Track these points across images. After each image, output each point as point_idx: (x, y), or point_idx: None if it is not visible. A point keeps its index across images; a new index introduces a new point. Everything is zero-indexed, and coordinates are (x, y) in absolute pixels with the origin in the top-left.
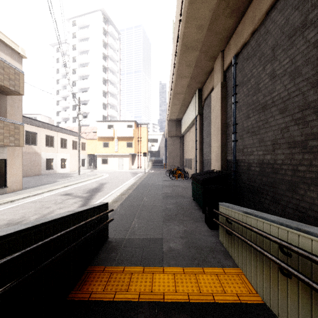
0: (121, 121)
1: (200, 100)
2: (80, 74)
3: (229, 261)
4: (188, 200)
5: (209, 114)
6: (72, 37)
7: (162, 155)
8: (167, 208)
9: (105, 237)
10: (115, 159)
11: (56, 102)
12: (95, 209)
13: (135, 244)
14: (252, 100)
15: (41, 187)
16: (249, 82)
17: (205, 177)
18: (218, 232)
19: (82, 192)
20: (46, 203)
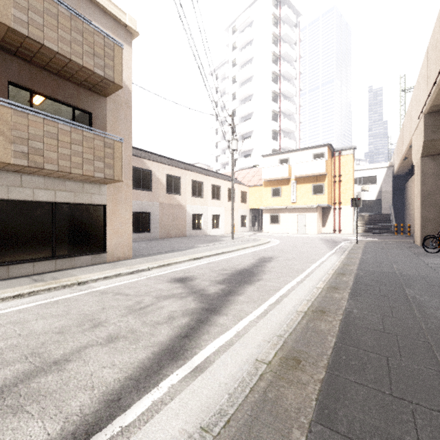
0: (303, 149)
1: None
2: (241, 96)
3: None
4: None
5: None
6: (231, 50)
7: (386, 209)
8: None
9: None
10: (291, 215)
11: (215, 144)
12: None
13: None
14: None
15: (162, 255)
16: None
17: None
18: None
19: (214, 278)
20: (118, 302)
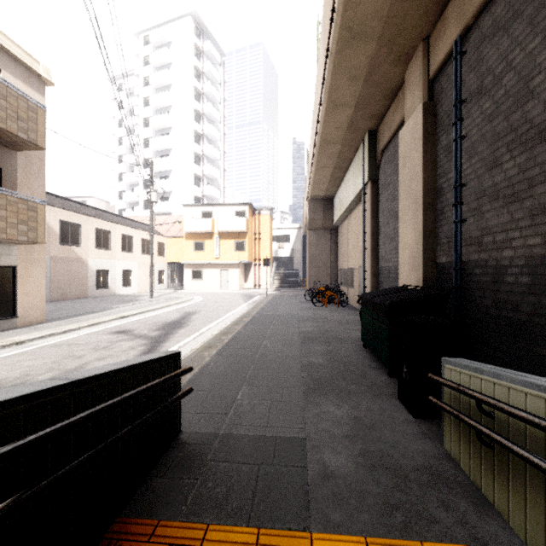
0: (226, 204)
1: (374, 153)
2: (157, 126)
3: (491, 522)
4: (352, 348)
5: (392, 176)
6: (143, 64)
7: (297, 265)
8: (310, 364)
9: (172, 431)
10: (214, 271)
11: (118, 175)
12: (141, 370)
13: (241, 451)
14: (509, 122)
15: (81, 317)
16: (498, 84)
17: (394, 299)
18: (442, 429)
19: (150, 328)
20: (79, 348)
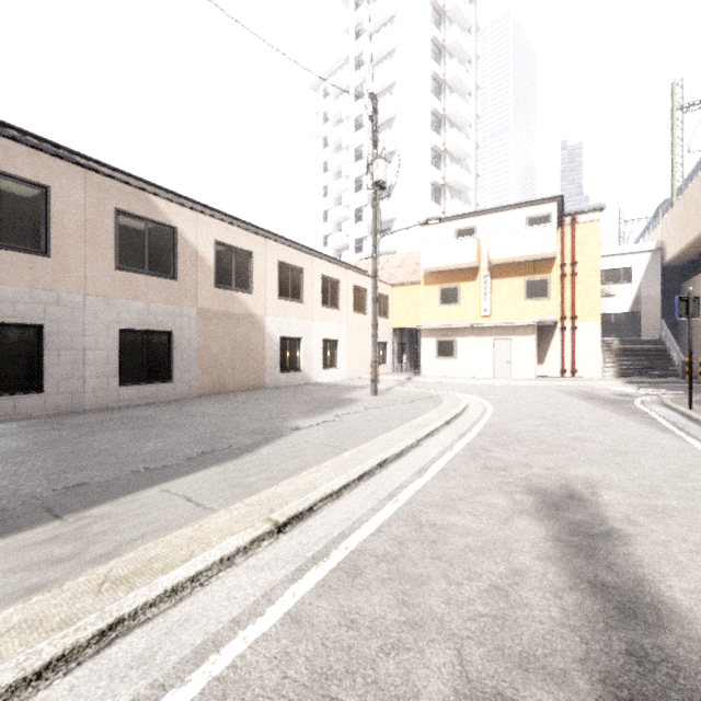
0: (506, 208)
1: None
2: None
3: None
4: None
5: None
6: (354, 38)
7: (650, 329)
8: None
9: None
10: (480, 341)
11: (323, 214)
12: None
13: None
14: None
15: (147, 497)
16: None
17: None
18: None
19: None
20: None
